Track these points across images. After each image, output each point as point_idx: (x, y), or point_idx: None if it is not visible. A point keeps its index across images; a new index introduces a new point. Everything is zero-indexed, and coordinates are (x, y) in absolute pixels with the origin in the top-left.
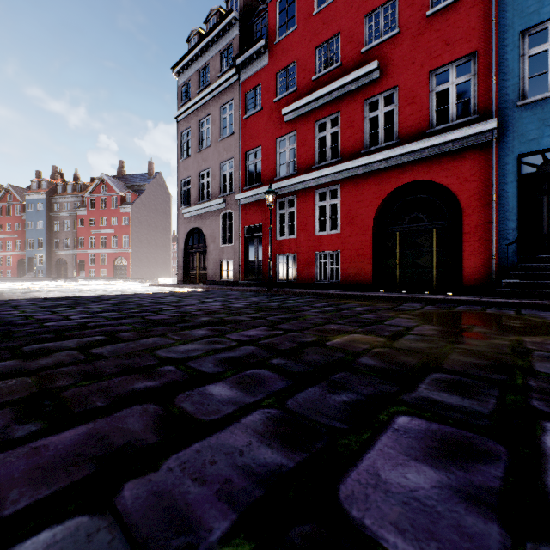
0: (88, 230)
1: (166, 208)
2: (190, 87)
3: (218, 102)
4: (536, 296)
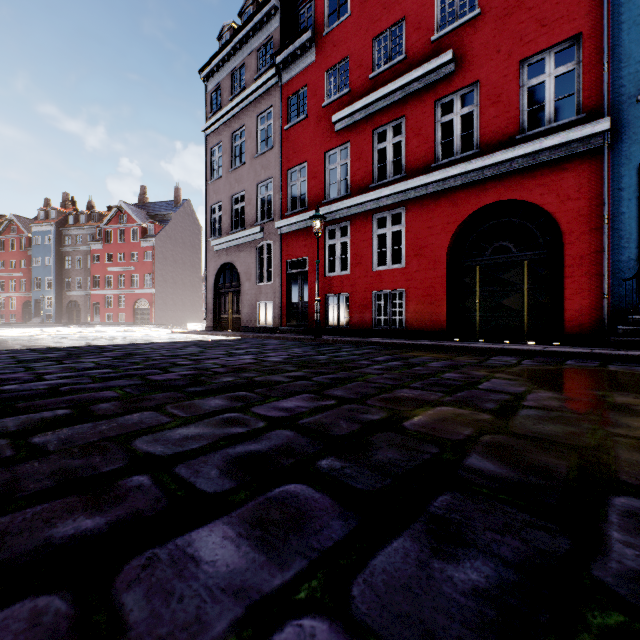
0: (105, 268)
1: (195, 241)
2: (221, 93)
3: (255, 110)
4: None
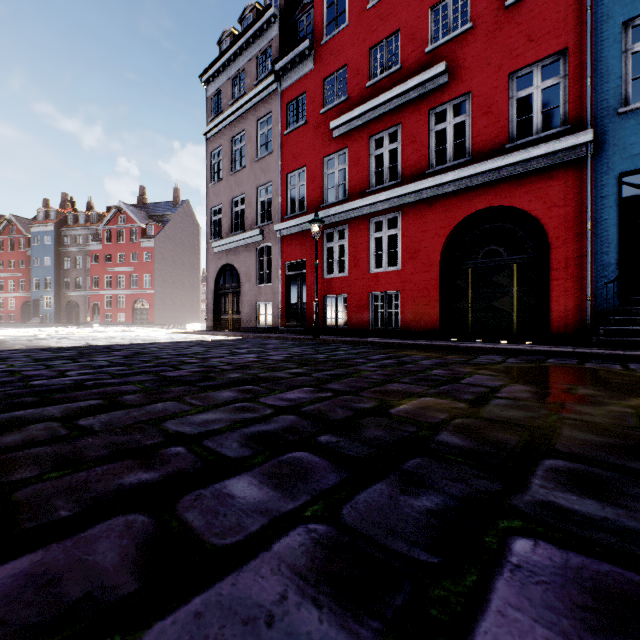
0: (104, 268)
1: (194, 242)
2: (221, 98)
3: (254, 115)
4: None
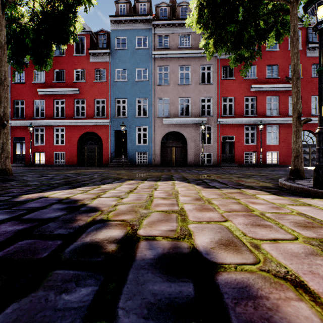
0: None
1: None
2: None
3: None
4: (116, 166)
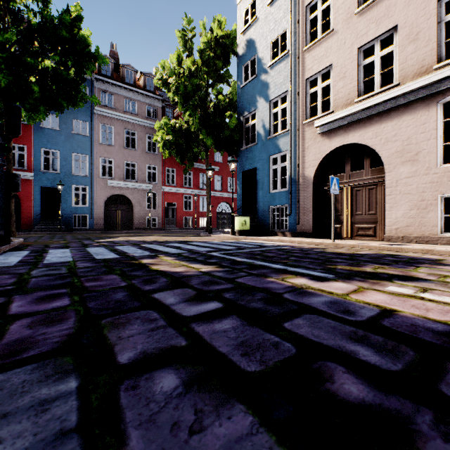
0: None
1: None
2: None
3: None
4: (46, 231)
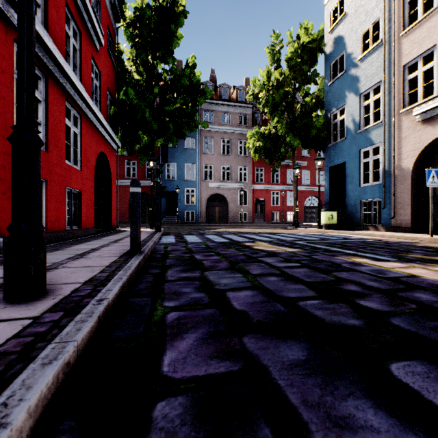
0: None
1: None
2: None
3: None
4: (168, 224)
